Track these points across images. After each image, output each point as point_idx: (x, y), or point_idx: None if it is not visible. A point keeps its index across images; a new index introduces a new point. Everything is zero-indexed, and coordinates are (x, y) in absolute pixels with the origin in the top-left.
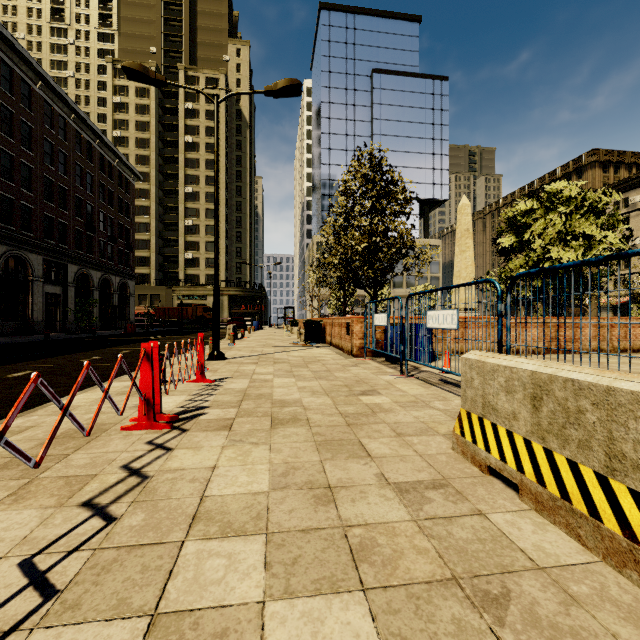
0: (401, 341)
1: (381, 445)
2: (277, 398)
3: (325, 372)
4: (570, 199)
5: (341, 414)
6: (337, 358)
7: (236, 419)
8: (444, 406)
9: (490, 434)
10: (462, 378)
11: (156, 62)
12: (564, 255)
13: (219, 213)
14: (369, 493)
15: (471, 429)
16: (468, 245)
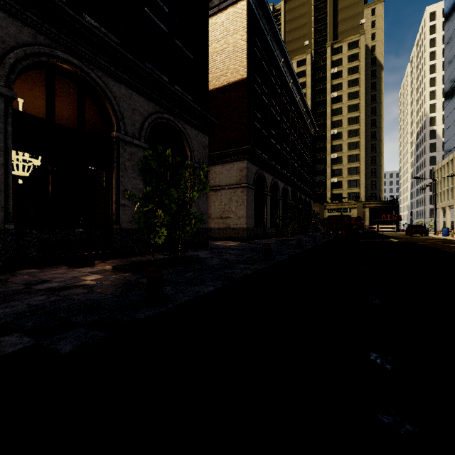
0: None
1: None
2: None
3: None
4: None
5: None
6: None
7: None
8: None
9: None
10: None
11: (310, 50)
12: None
13: (358, 144)
14: None
15: None
16: None
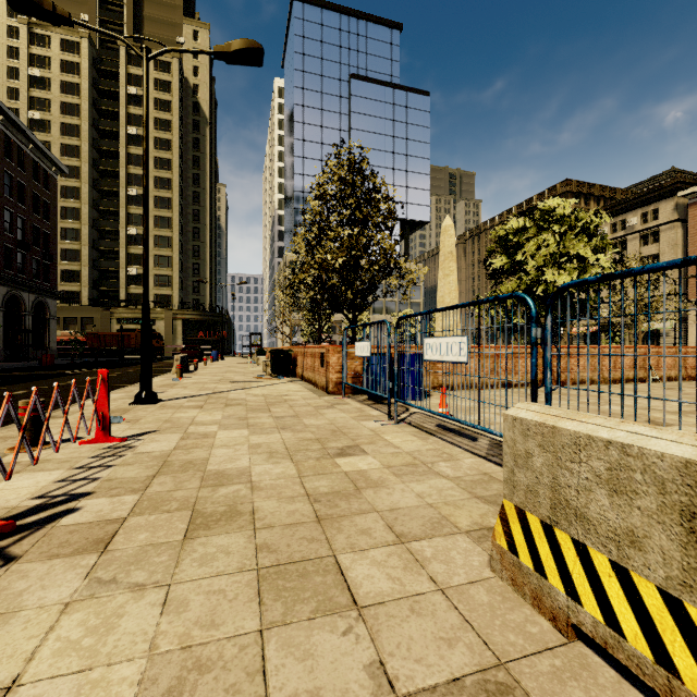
0: (389, 377)
1: (373, 569)
2: (213, 468)
3: (291, 418)
4: (563, 218)
5: (308, 496)
6: (309, 397)
7: (127, 520)
8: (453, 471)
9: (574, 562)
10: (507, 449)
11: (89, 32)
12: (559, 278)
13: (171, 222)
14: None
15: (530, 543)
16: (452, 269)
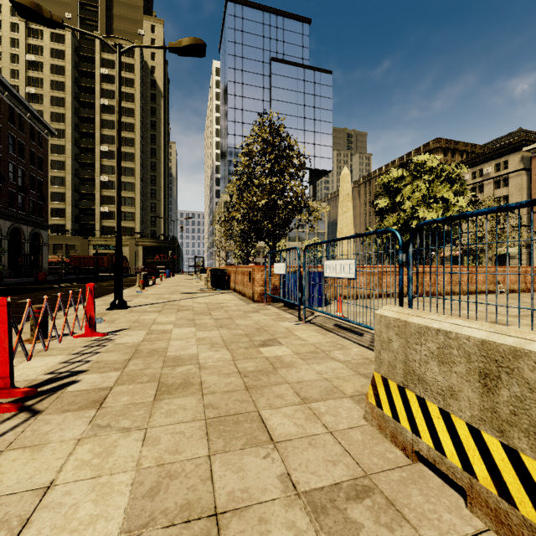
0: (299, 289)
1: (285, 419)
2: (171, 354)
3: (227, 320)
4: (432, 169)
5: (240, 373)
6: (240, 304)
7: (114, 388)
8: (344, 356)
9: (417, 411)
10: (376, 338)
11: None
12: (428, 215)
13: (134, 171)
14: (272, 522)
15: (390, 400)
16: (348, 207)
